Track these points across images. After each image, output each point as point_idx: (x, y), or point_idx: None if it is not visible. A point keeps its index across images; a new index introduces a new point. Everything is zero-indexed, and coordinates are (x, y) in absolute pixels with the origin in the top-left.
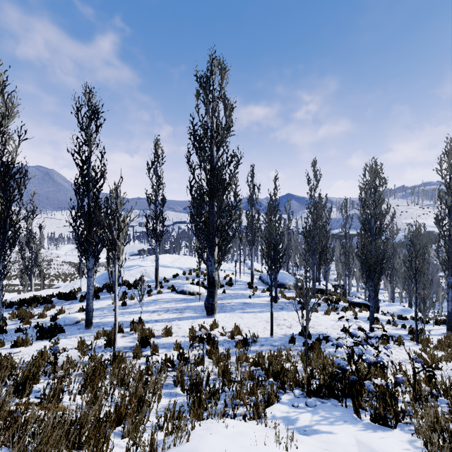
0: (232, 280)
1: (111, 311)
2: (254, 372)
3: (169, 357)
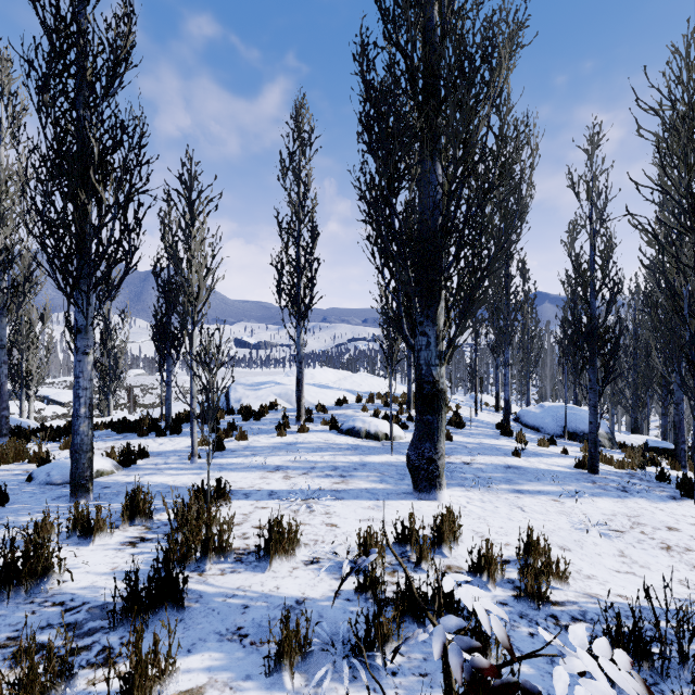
0: (461, 416)
1: (184, 459)
2: None
3: None
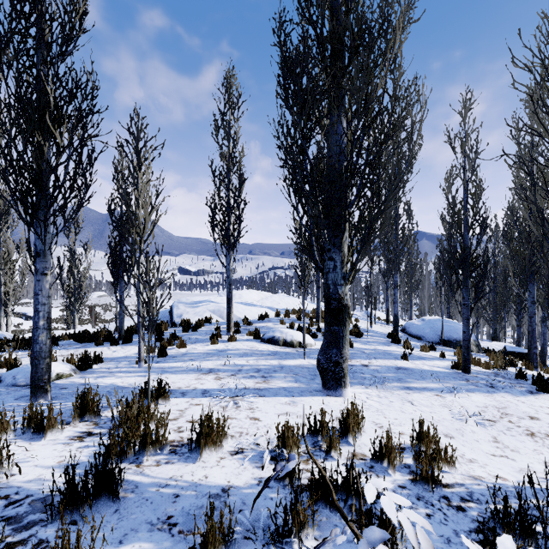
0: (359, 327)
1: (132, 363)
2: None
3: None
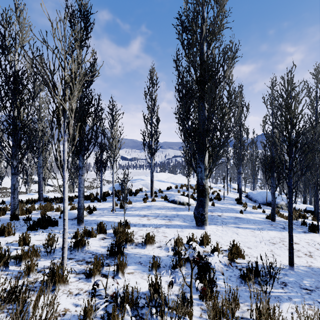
0: (220, 195)
1: (109, 211)
2: None
3: (129, 294)
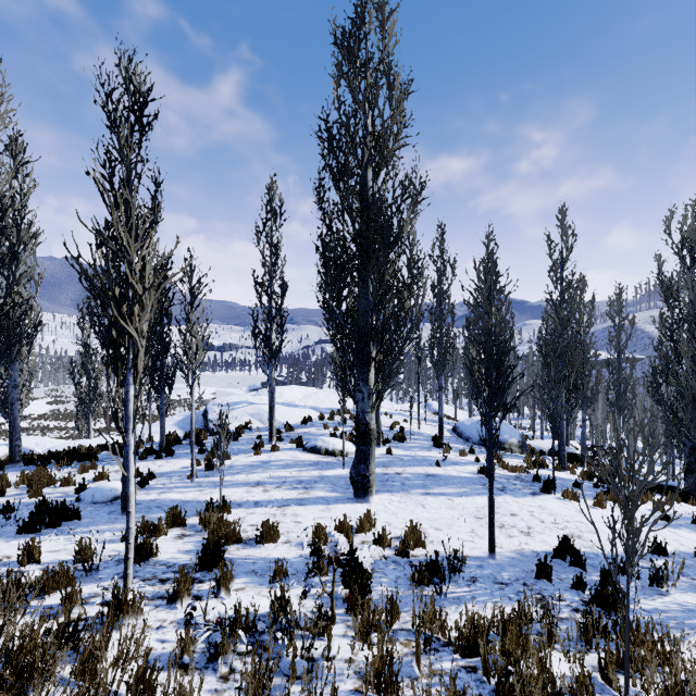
0: (403, 432)
1: (184, 478)
2: (464, 679)
3: (243, 615)
